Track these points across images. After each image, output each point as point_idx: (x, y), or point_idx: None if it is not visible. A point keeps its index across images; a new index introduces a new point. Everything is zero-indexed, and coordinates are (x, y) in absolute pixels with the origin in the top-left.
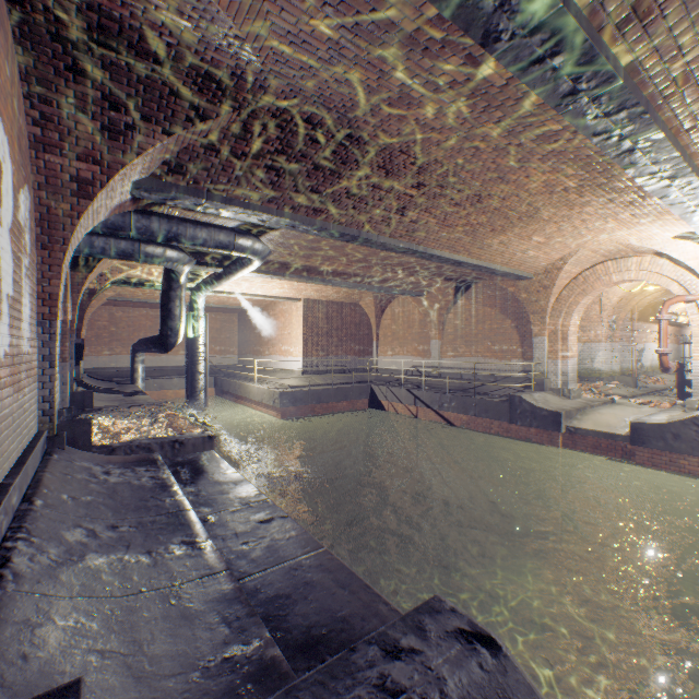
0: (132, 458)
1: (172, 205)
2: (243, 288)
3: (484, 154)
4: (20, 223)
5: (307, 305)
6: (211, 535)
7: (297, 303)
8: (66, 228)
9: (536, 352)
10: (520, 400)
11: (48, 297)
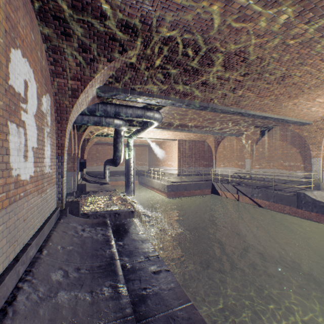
0: (96, 221)
1: (116, 99)
2: (150, 136)
3: (291, 48)
4: (42, 111)
5: (180, 142)
6: (126, 279)
7: (175, 141)
8: (67, 113)
9: (314, 167)
10: (304, 195)
11: (60, 145)
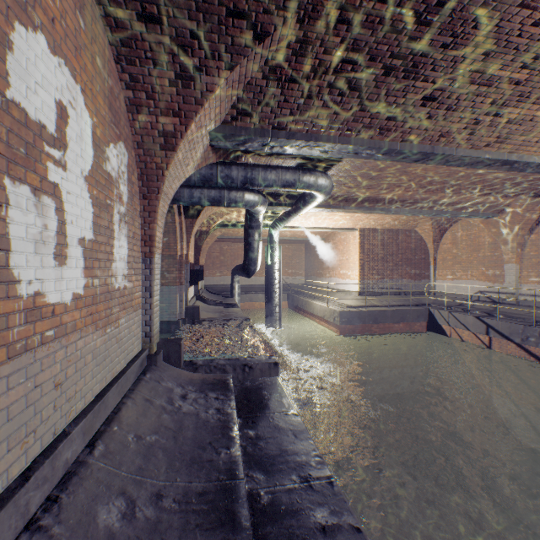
0: (209, 378)
1: (246, 154)
2: (307, 223)
3: None
4: (108, 173)
5: (363, 233)
6: (258, 538)
7: (354, 232)
8: (158, 179)
9: None
10: None
11: (148, 239)
